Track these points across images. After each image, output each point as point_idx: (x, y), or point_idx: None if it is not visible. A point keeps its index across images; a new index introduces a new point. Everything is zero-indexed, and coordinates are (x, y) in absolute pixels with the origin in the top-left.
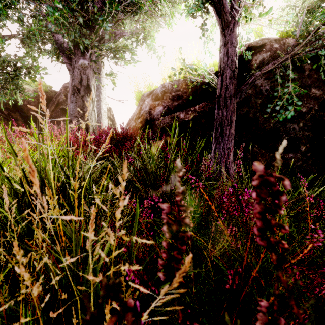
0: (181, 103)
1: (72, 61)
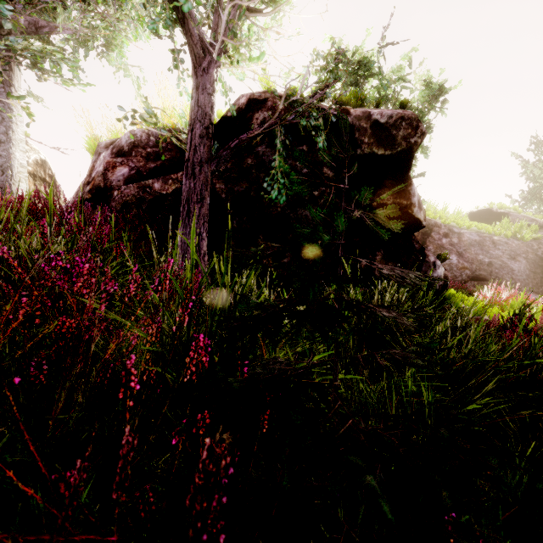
0: (160, 166)
1: None
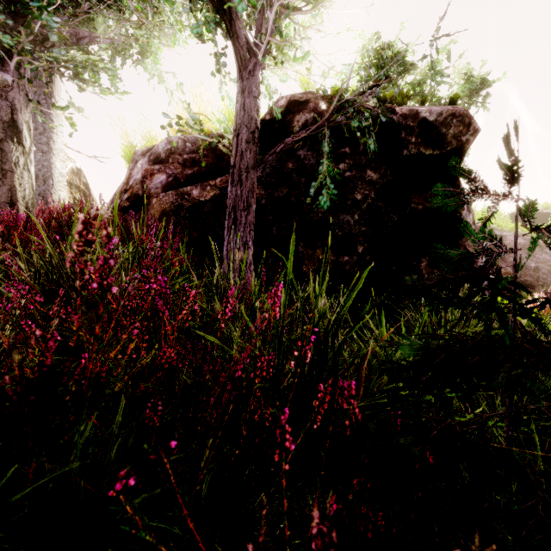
0: (197, 173)
1: None
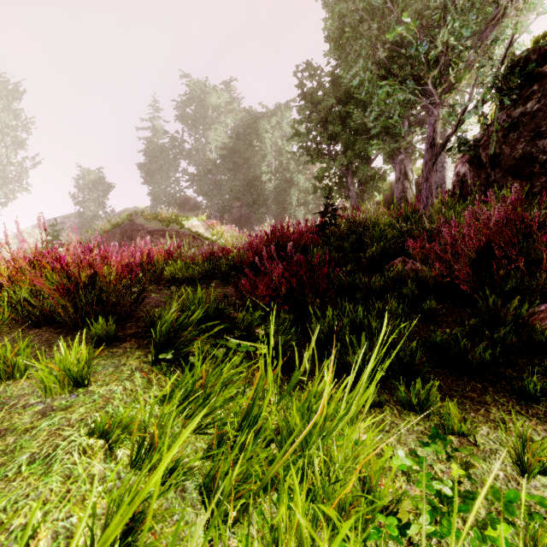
0: None
1: (395, 160)
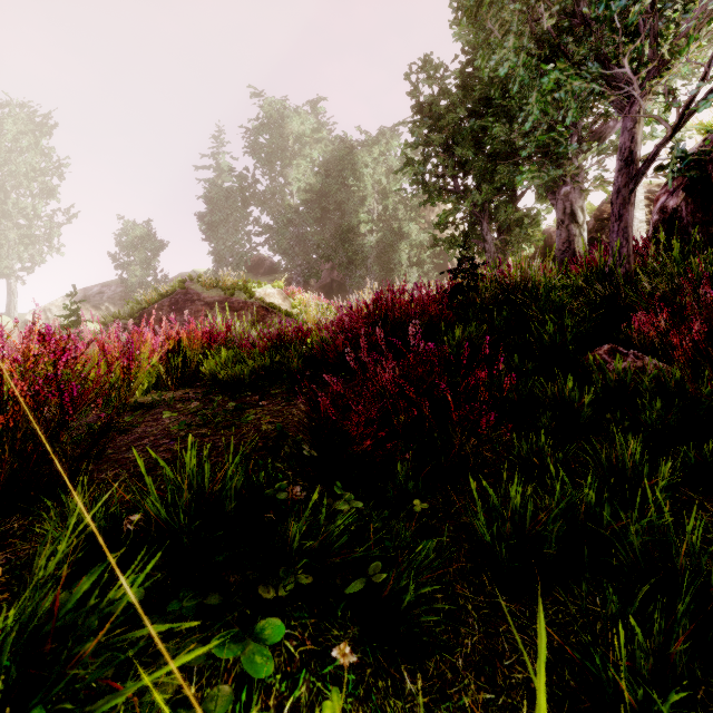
0: None
1: (555, 195)
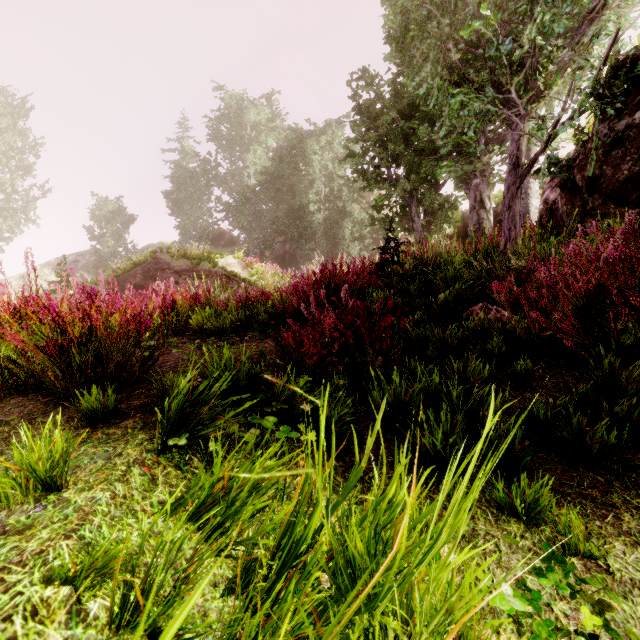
0: None
1: (468, 186)
